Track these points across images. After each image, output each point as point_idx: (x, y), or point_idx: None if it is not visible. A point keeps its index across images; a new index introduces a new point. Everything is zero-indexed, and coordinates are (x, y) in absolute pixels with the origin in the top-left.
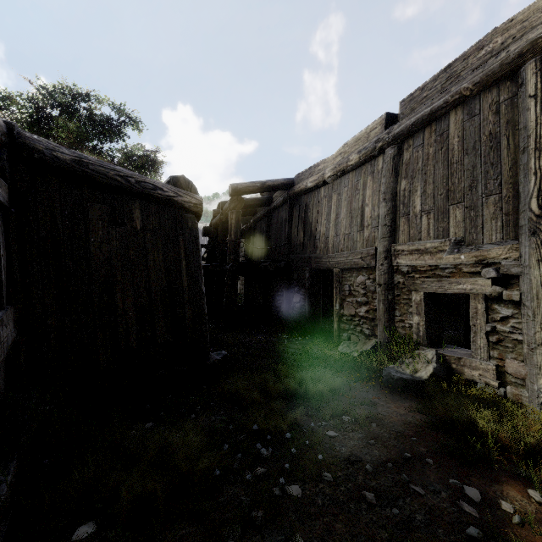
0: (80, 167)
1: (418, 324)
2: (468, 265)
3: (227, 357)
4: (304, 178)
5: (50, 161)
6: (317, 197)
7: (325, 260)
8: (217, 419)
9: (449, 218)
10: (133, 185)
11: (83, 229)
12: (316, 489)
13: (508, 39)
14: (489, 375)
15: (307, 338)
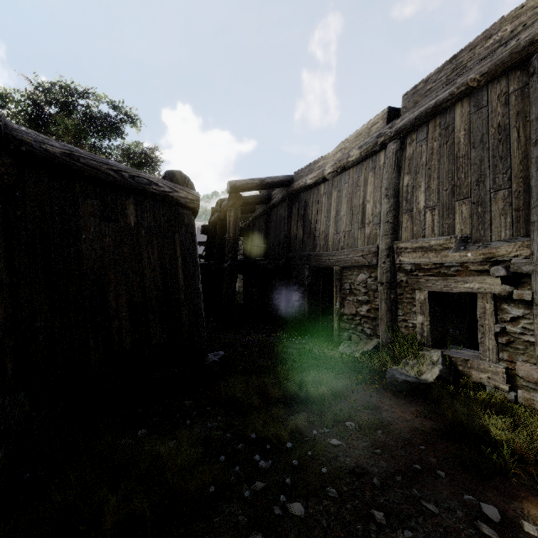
0: (70, 160)
1: (422, 324)
2: (475, 263)
3: (225, 358)
4: (303, 175)
5: (39, 154)
6: (316, 194)
7: (325, 258)
8: (213, 426)
9: (454, 215)
10: (127, 179)
11: (74, 225)
12: (320, 507)
13: (518, 26)
14: (499, 378)
15: (307, 337)
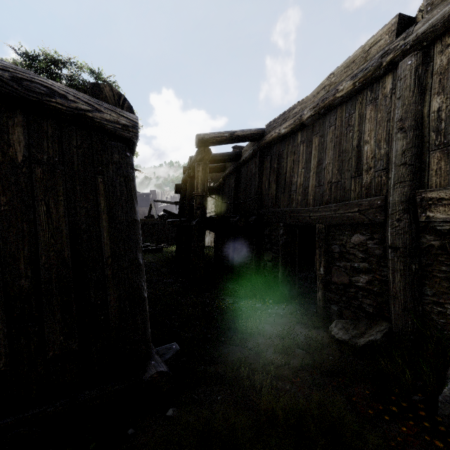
0: None
1: None
2: None
3: (179, 355)
4: (276, 125)
5: None
6: (292, 144)
7: (304, 214)
8: None
9: None
10: (6, 82)
11: None
12: None
13: None
14: None
15: (284, 306)
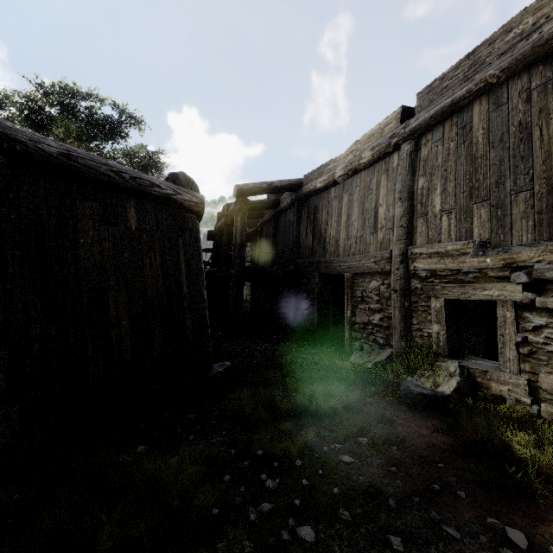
0: (68, 161)
1: (438, 334)
2: (495, 269)
3: (231, 369)
4: (313, 178)
5: (34, 154)
6: (326, 198)
7: (336, 264)
8: (218, 441)
9: (472, 218)
10: (127, 181)
11: (72, 229)
12: (331, 532)
13: (541, 19)
14: (520, 391)
15: (317, 347)
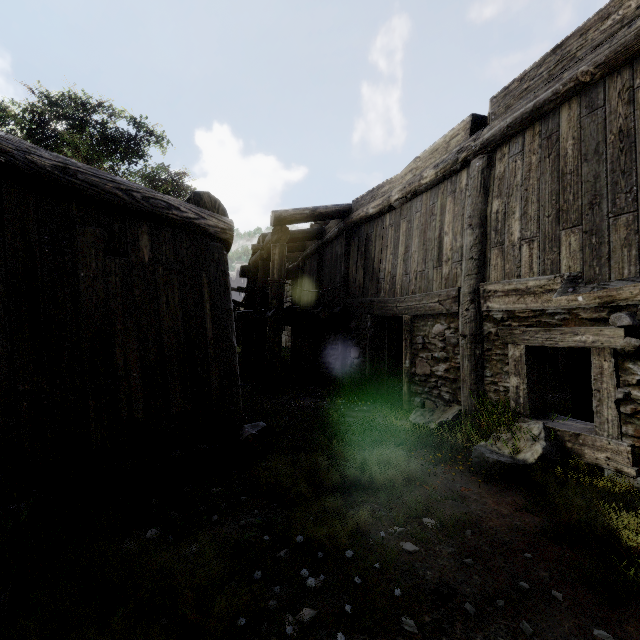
0: (64, 176)
1: (517, 388)
2: (588, 309)
3: (266, 430)
4: (364, 203)
5: (22, 167)
6: (380, 226)
7: (391, 305)
8: (248, 522)
9: (560, 248)
10: (139, 202)
11: (69, 260)
12: None
13: None
14: (622, 459)
15: (369, 403)
